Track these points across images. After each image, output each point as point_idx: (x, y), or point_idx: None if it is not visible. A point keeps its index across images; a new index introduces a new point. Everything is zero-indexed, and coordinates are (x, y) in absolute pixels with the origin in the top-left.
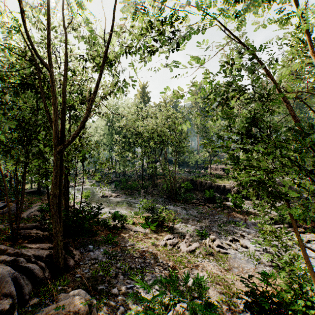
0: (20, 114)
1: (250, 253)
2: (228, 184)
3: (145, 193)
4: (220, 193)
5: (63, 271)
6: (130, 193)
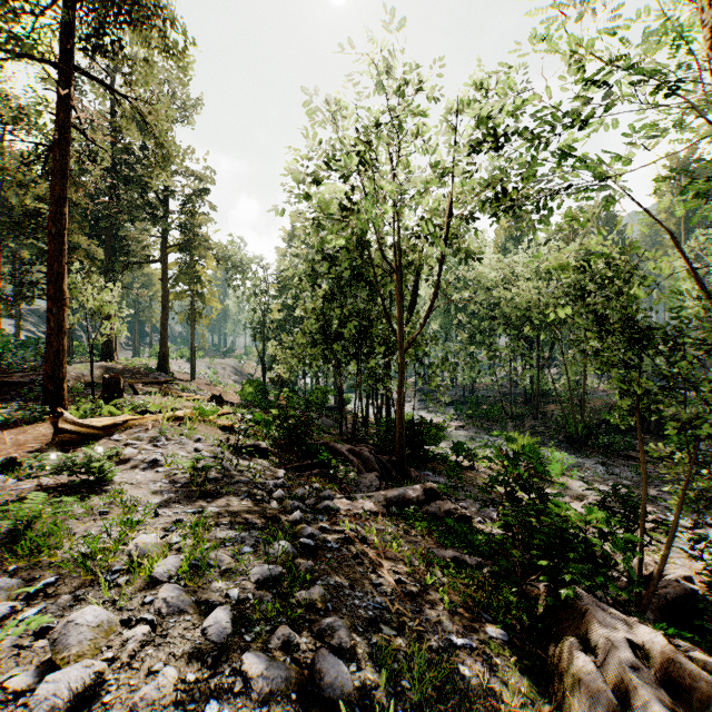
0: (354, 309)
1: None
2: None
3: (517, 428)
4: None
5: (406, 478)
6: (485, 426)
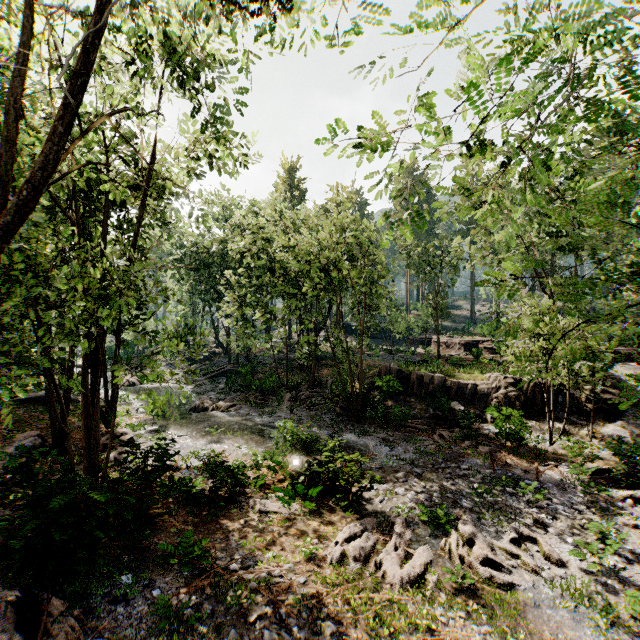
0: None
1: (575, 583)
2: (482, 381)
3: (294, 400)
4: (466, 402)
5: None
6: (260, 401)
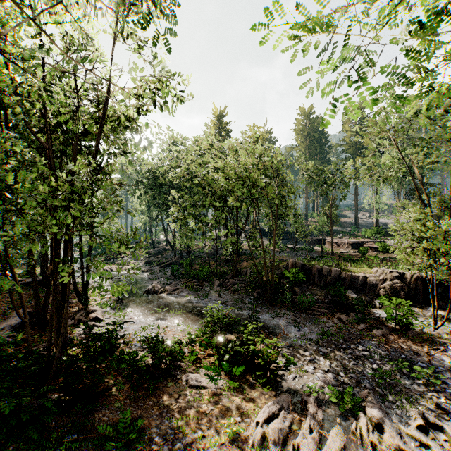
0: None
1: None
2: (371, 274)
3: (222, 286)
4: (358, 290)
5: None
6: (196, 286)
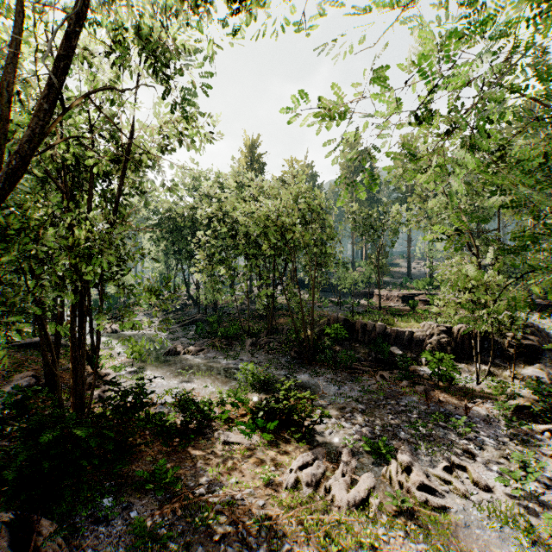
0: None
1: (501, 506)
2: (418, 329)
3: (255, 345)
4: (404, 347)
5: None
6: (225, 346)
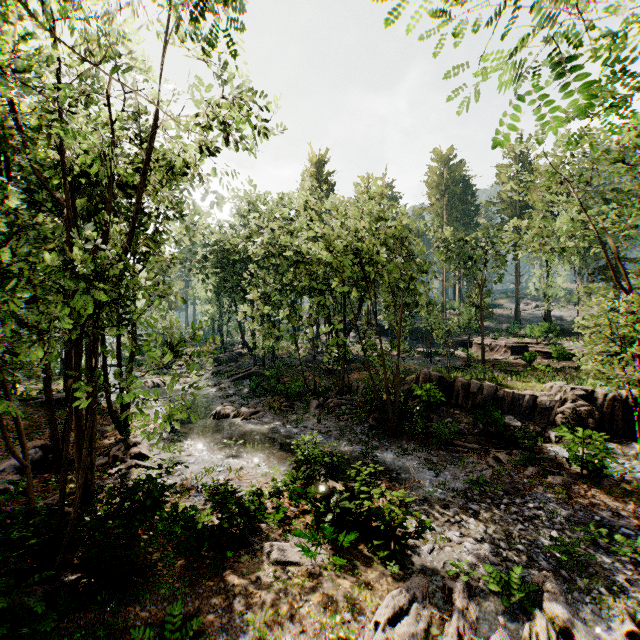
0: None
1: None
2: (542, 392)
3: (322, 408)
4: (523, 416)
5: None
6: (284, 408)
